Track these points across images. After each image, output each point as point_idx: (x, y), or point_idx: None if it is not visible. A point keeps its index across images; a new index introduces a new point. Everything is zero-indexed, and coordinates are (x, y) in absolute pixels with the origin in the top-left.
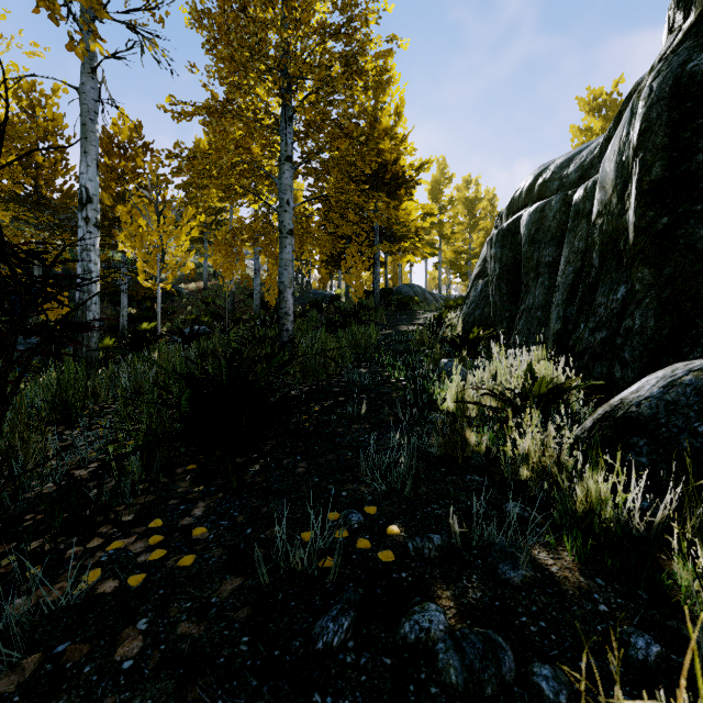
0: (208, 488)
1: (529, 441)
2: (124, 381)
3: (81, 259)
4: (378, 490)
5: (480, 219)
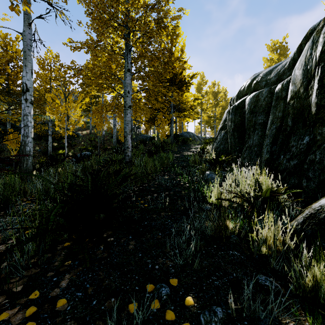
0: (73, 262)
1: (267, 231)
2: (39, 186)
3: (23, 120)
4: (177, 264)
5: (220, 101)
